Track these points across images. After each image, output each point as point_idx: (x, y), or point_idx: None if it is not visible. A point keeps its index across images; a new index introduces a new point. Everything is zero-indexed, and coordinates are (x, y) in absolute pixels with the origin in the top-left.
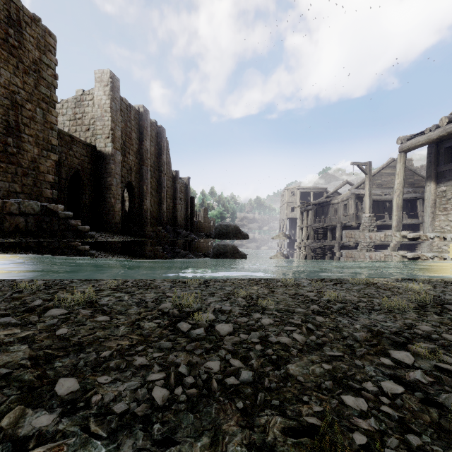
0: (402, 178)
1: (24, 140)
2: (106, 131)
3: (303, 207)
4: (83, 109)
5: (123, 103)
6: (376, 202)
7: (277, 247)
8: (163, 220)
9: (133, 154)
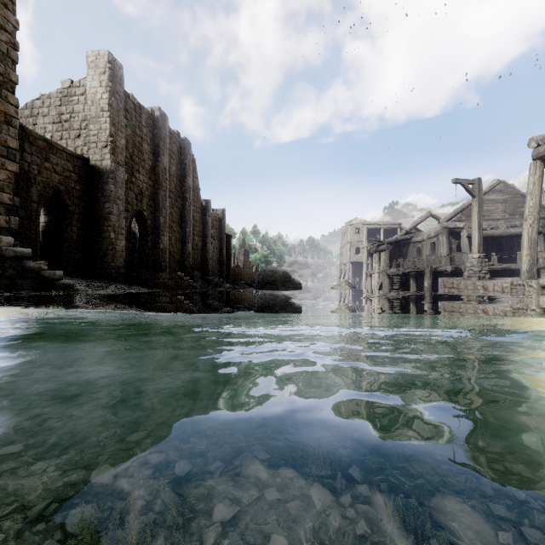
0: (537, 198)
1: None
2: (103, 137)
3: (373, 248)
4: (72, 108)
5: (130, 101)
6: None
7: (340, 300)
8: (188, 264)
9: (145, 173)
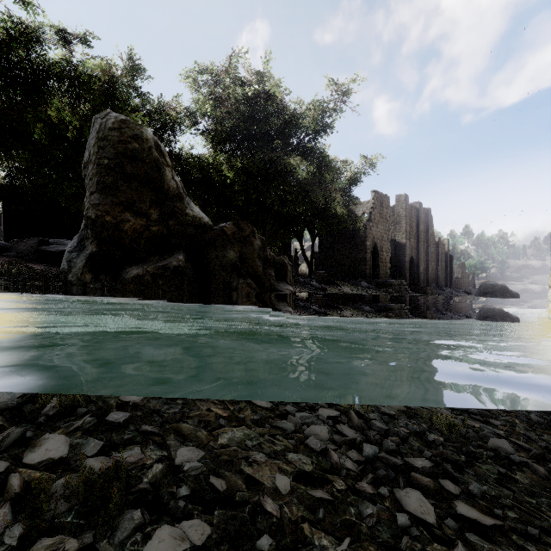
0: None
1: (383, 251)
2: (402, 230)
3: None
4: None
5: (409, 207)
6: None
7: None
8: (430, 280)
9: (413, 237)
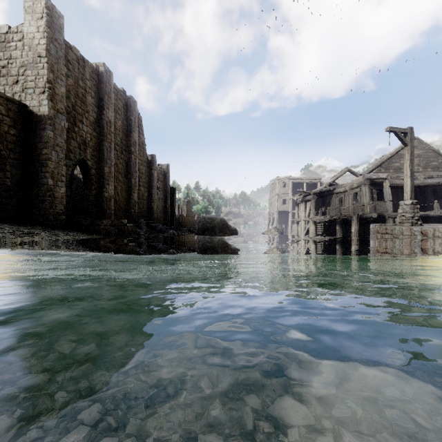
0: None
1: None
2: (40, 83)
3: (299, 198)
4: (9, 54)
5: (72, 53)
6: (394, 189)
7: (272, 244)
8: (134, 212)
9: (89, 124)
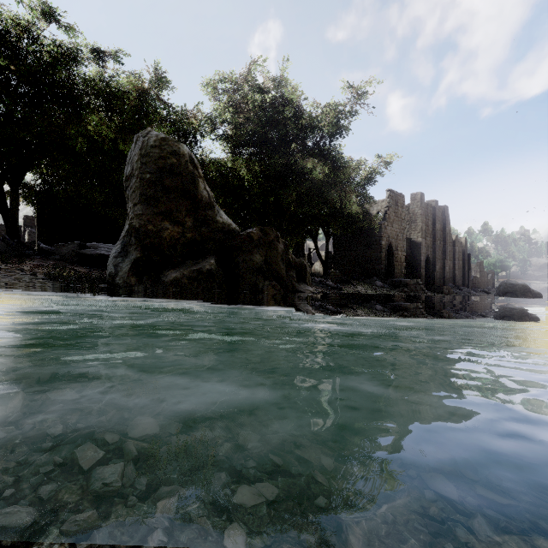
0: None
1: (398, 250)
2: (417, 228)
3: None
4: None
5: (424, 205)
6: None
7: None
8: (446, 279)
9: (429, 236)
